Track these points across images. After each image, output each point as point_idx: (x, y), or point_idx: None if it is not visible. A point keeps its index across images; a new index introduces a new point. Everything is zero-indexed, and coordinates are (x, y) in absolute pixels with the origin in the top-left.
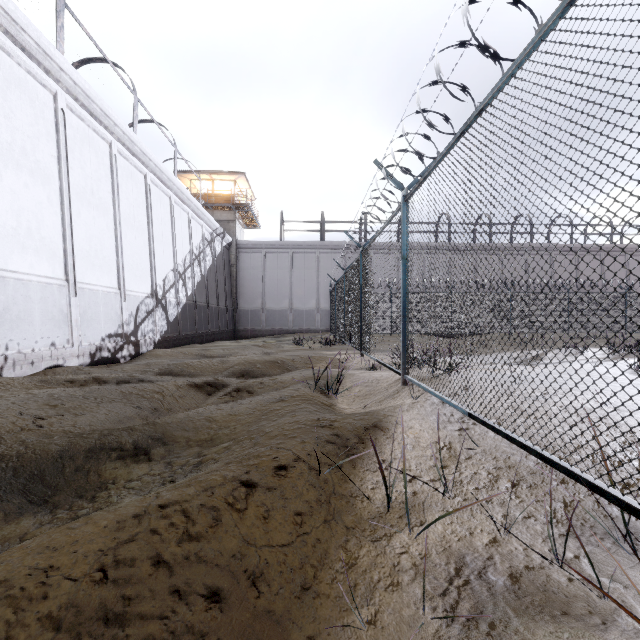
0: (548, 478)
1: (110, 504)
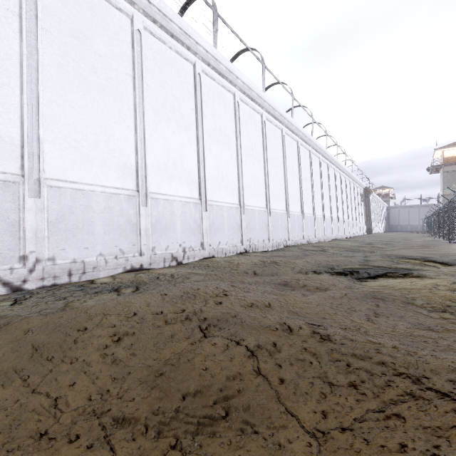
0: None
1: None
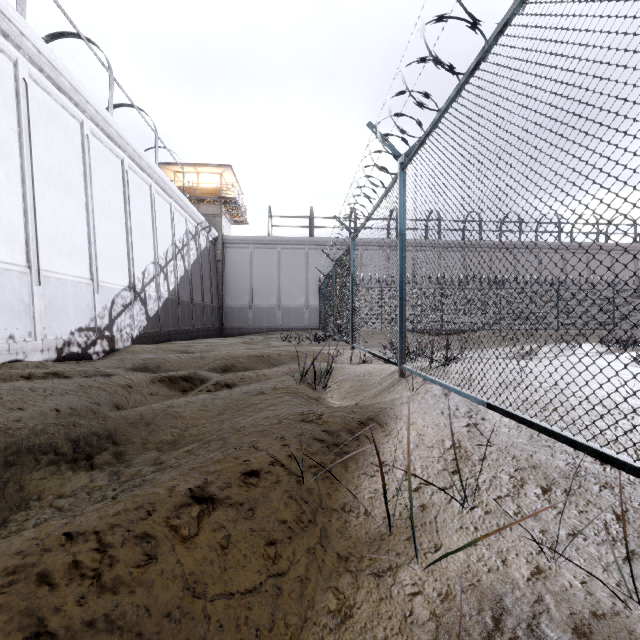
0: (586, 482)
1: (23, 527)
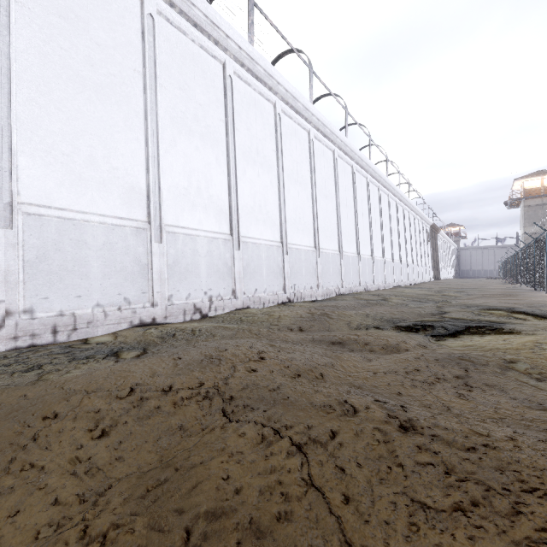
0: None
1: None
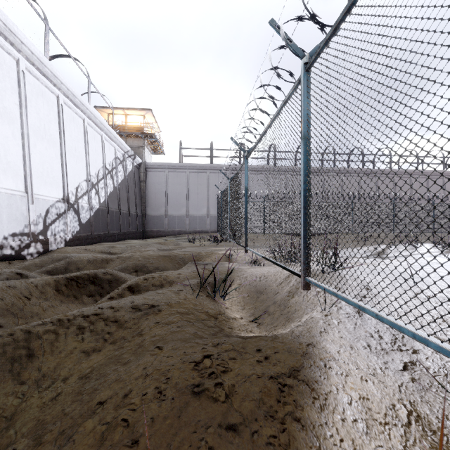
0: None
1: None
